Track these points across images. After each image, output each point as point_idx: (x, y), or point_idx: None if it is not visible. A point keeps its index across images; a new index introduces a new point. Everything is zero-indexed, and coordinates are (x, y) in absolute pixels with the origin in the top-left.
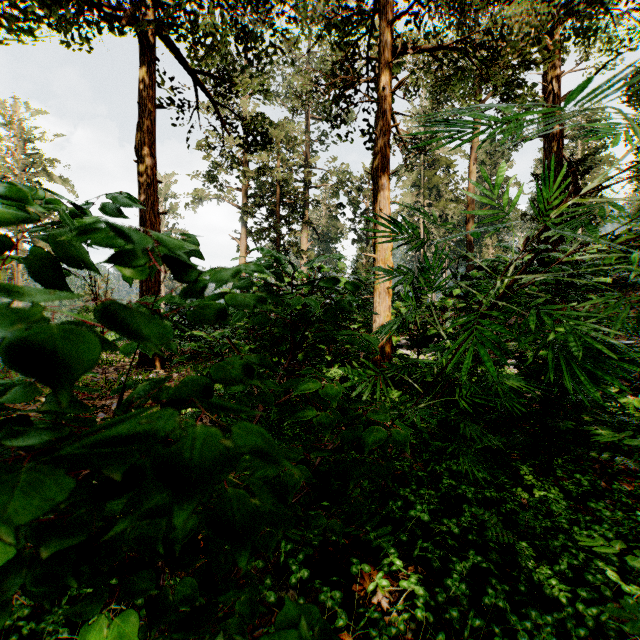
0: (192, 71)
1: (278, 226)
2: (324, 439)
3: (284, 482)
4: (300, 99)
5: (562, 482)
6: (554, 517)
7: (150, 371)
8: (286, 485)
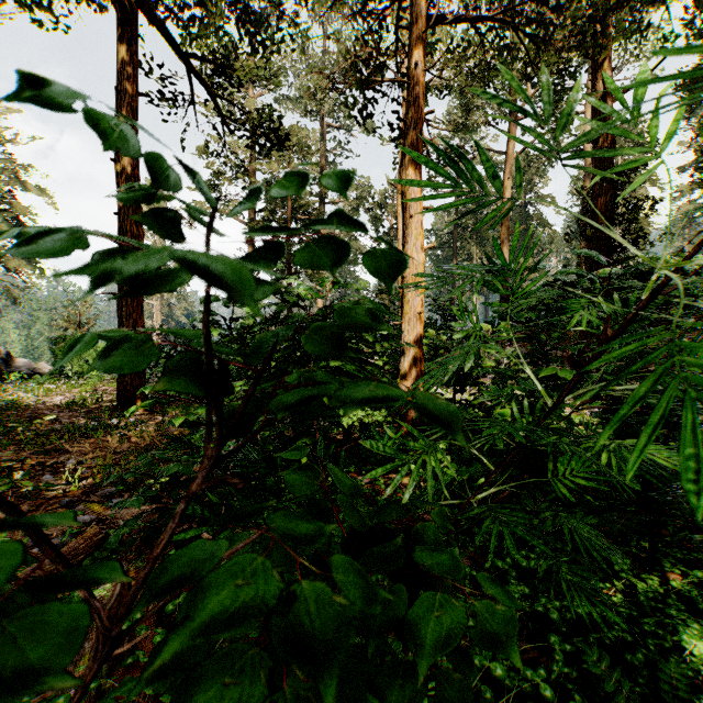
0: (184, 55)
1: (290, 245)
2: (339, 516)
3: None
4: (315, 99)
5: (675, 582)
6: (680, 647)
7: None
8: None
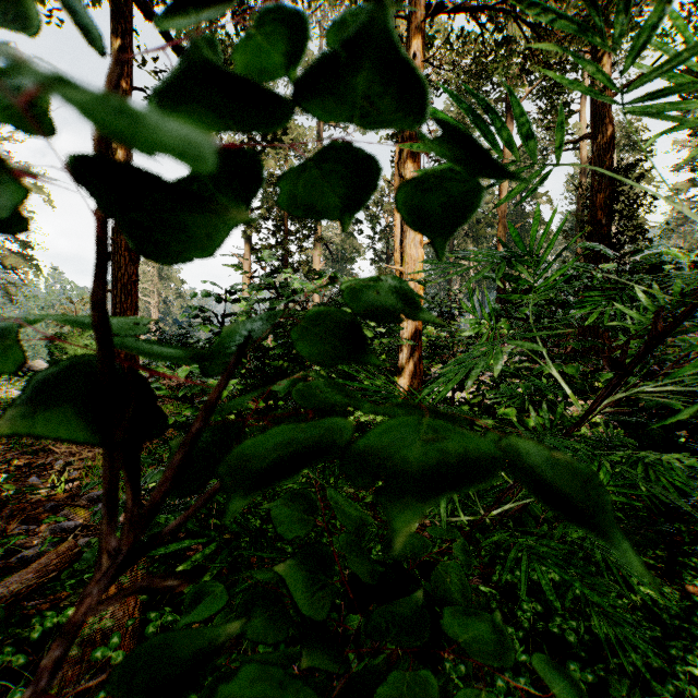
0: (179, 49)
1: (287, 242)
2: (336, 523)
3: None
4: None
5: (697, 597)
6: None
7: None
8: None
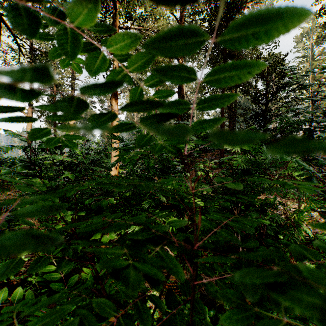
0: None
1: None
2: None
3: (93, 192)
4: None
5: None
6: None
7: None
8: (93, 193)
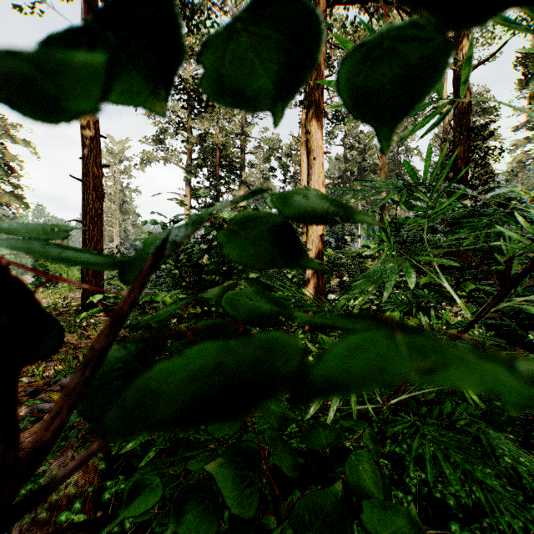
0: None
1: (218, 185)
2: None
3: None
4: None
5: None
6: None
7: (92, 316)
8: None
